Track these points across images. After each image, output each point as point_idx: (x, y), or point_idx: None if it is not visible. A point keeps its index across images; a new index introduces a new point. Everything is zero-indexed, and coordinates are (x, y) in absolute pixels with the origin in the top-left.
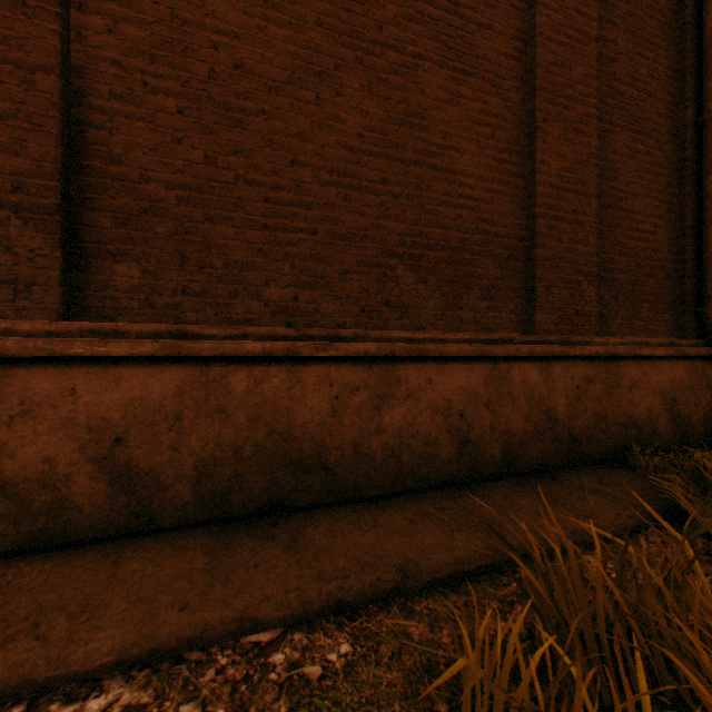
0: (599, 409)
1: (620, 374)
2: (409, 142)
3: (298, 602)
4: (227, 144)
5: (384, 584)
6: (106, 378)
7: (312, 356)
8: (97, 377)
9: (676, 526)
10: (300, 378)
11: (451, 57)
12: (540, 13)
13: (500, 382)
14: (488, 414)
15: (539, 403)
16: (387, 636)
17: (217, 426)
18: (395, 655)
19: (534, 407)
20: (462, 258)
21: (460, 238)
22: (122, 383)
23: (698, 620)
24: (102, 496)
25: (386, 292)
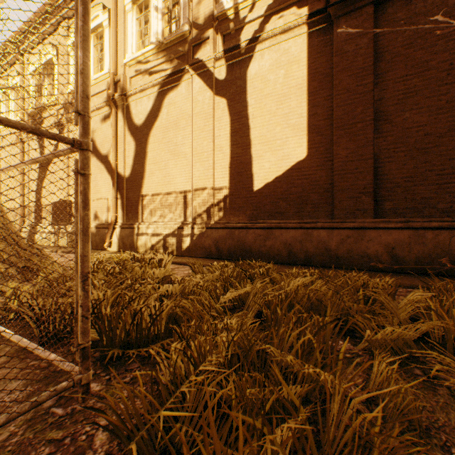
0: None
1: None
2: None
3: None
4: (421, 160)
5: None
6: (387, 233)
7: None
8: (385, 232)
9: None
10: (454, 235)
11: None
12: None
13: None
14: None
15: None
16: None
17: (421, 247)
18: None
19: None
20: None
21: None
22: (391, 234)
23: None
24: (388, 261)
25: None
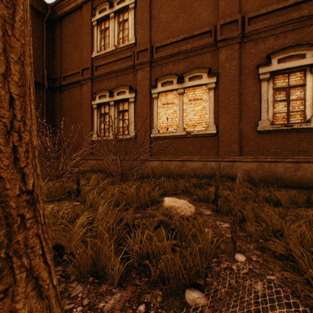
0: None
1: None
2: None
3: None
4: None
5: None
6: None
7: None
8: None
9: None
10: None
11: None
12: None
13: None
14: None
15: None
16: None
17: None
18: None
19: None
20: None
21: None
22: None
23: None
24: None
25: None
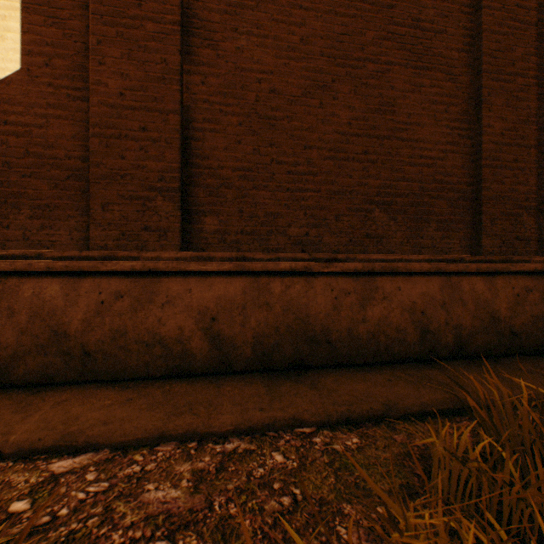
0: (536, 312)
1: None
2: (383, 124)
3: (324, 414)
4: (266, 140)
5: (375, 411)
6: (205, 284)
7: (319, 271)
8: (201, 283)
9: None
10: (312, 285)
11: (413, 59)
12: (485, 14)
13: (452, 290)
14: (443, 312)
15: (484, 306)
16: (380, 438)
17: (265, 313)
18: (386, 447)
19: (480, 309)
20: (422, 201)
21: (420, 187)
22: (214, 286)
23: None
24: (206, 350)
25: (366, 227)
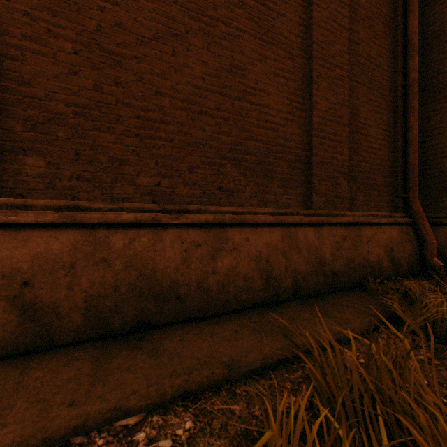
0: (349, 256)
1: (361, 234)
2: (234, 85)
3: (157, 393)
4: (110, 77)
5: (216, 376)
6: (17, 239)
7: (169, 223)
8: (10, 238)
9: (395, 327)
10: (161, 238)
11: (260, 32)
12: (315, 10)
13: (291, 239)
14: (284, 260)
15: (314, 252)
16: (218, 413)
17: (101, 271)
18: (223, 427)
19: (312, 255)
20: (267, 161)
21: (266, 148)
22: (30, 242)
23: (413, 389)
24: (13, 324)
25: (219, 181)
